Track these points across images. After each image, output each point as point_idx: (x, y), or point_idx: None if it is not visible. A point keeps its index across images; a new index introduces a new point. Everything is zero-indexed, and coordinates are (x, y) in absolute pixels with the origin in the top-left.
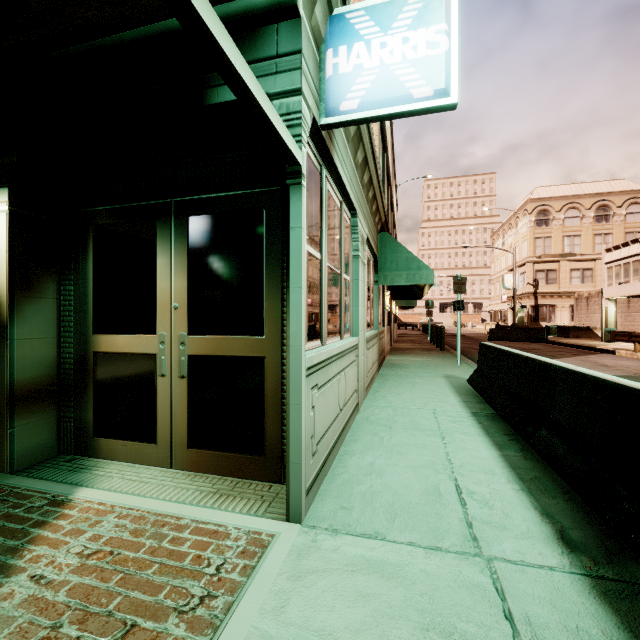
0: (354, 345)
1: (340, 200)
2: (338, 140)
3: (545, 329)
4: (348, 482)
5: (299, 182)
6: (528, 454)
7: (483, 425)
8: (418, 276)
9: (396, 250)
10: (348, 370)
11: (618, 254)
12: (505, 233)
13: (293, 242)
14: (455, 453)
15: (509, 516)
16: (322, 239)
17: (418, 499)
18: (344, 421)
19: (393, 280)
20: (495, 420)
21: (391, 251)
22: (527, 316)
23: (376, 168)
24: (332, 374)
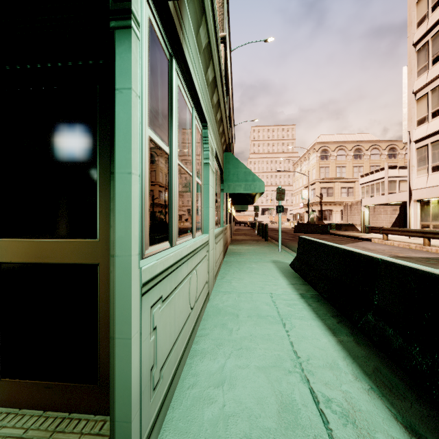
0: (205, 242)
1: (192, 106)
2: (189, 38)
3: (328, 225)
4: (199, 401)
5: (128, 25)
6: (358, 338)
7: (312, 307)
8: (253, 186)
9: (237, 166)
10: (199, 266)
11: (367, 179)
12: (302, 163)
13: (120, 109)
14: (299, 343)
15: (377, 437)
16: (171, 133)
17: (277, 421)
18: (195, 317)
19: (235, 189)
20: (320, 301)
21: (233, 166)
22: (316, 217)
23: (223, 93)
24: (182, 276)
